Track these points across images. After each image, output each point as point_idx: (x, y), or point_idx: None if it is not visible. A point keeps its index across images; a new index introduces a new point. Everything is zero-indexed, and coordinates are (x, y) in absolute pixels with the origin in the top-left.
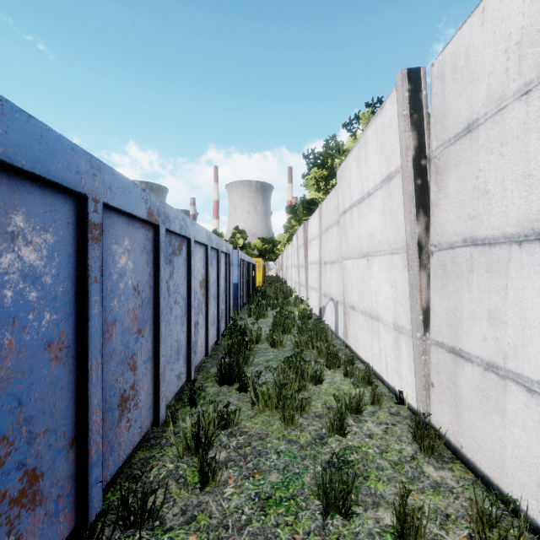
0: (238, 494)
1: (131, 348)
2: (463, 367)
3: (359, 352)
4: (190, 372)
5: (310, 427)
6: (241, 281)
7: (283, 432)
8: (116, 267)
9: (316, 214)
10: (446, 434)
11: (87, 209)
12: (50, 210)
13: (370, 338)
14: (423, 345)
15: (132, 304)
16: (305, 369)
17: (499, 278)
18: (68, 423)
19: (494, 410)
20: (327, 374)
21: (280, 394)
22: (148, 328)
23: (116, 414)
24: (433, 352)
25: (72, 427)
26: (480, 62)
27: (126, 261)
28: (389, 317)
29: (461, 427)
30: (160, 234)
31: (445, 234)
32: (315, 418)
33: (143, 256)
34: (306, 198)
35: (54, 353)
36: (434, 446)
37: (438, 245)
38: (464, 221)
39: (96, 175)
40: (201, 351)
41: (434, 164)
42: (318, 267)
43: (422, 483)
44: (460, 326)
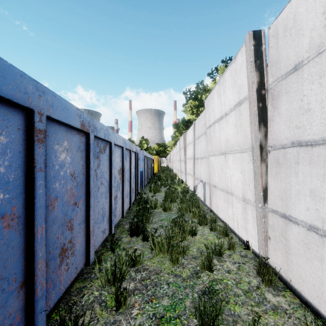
0: (141, 314)
1: (69, 215)
2: (292, 227)
3: (219, 214)
4: (111, 228)
5: (189, 265)
6: (145, 169)
7: (172, 269)
8: (57, 161)
9: (191, 128)
10: (279, 271)
11: (33, 119)
12: (3, 119)
13: (227, 206)
14: (263, 212)
15: (70, 185)
16: (185, 226)
17: (319, 168)
18: (19, 272)
19: (315, 257)
20: (199, 229)
21: (169, 243)
22: (81, 201)
23: (57, 261)
24: (270, 216)
25: (22, 274)
26: (304, 23)
27: (65, 157)
28: (239, 193)
29: (290, 267)
30: (90, 139)
31: (279, 139)
32: (192, 259)
33: (78, 153)
34: (185, 119)
35: (7, 223)
36: (272, 280)
37: (273, 146)
38: (292, 130)
39: (41, 96)
40: (119, 214)
41: (271, 93)
42: (192, 161)
43: (265, 306)
44: (289, 200)
